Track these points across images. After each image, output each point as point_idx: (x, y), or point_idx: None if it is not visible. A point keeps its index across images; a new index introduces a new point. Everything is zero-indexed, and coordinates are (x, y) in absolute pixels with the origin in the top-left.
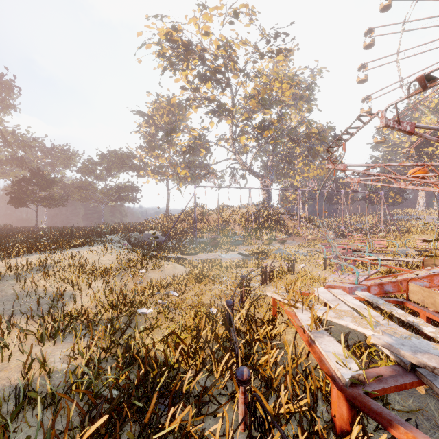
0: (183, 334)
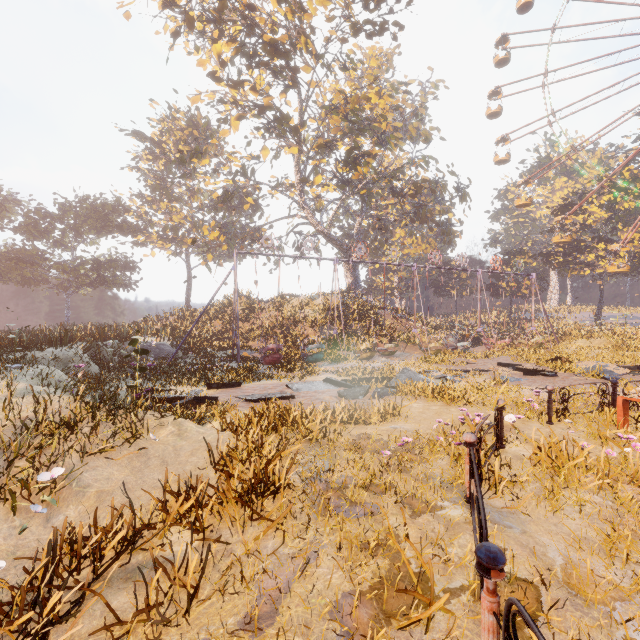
0: None
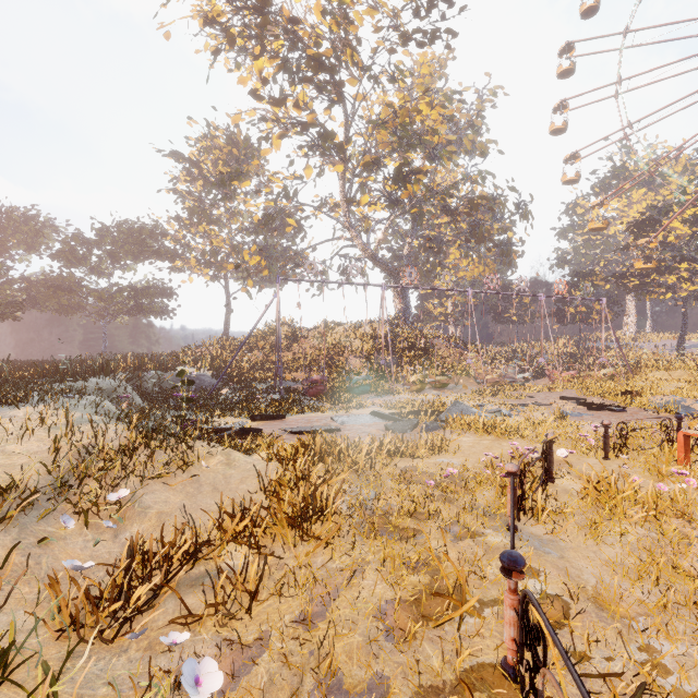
0: None
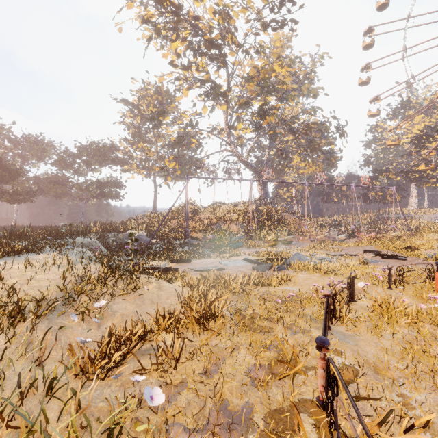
0: None
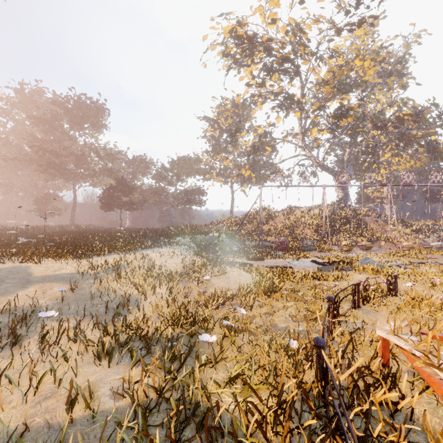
0: (255, 377)
